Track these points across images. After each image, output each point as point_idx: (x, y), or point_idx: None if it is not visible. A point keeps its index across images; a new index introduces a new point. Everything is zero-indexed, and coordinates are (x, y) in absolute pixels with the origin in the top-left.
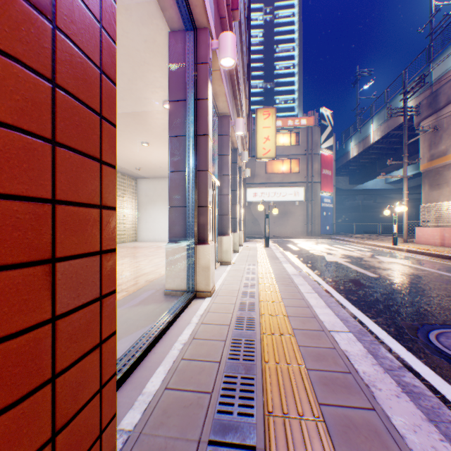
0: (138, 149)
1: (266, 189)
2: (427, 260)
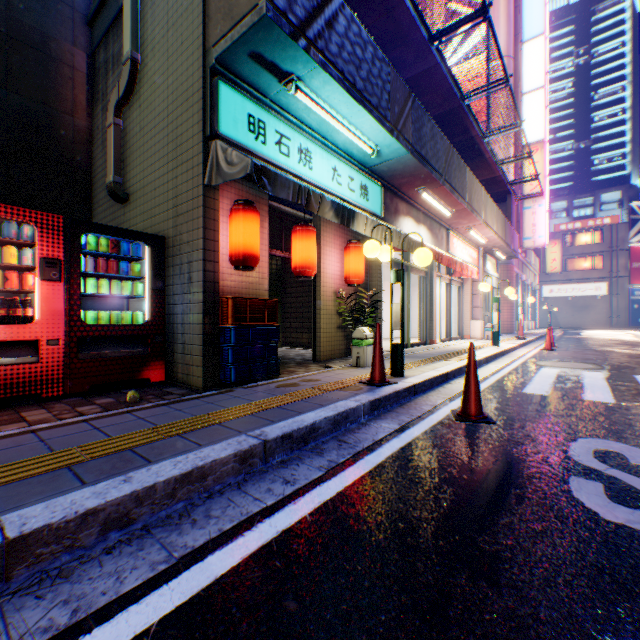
0: None
1: (562, 285)
2: None
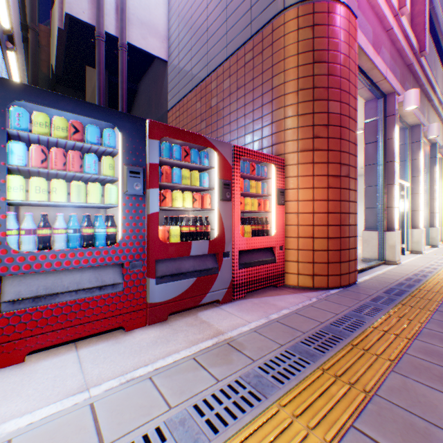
0: None
1: None
2: None
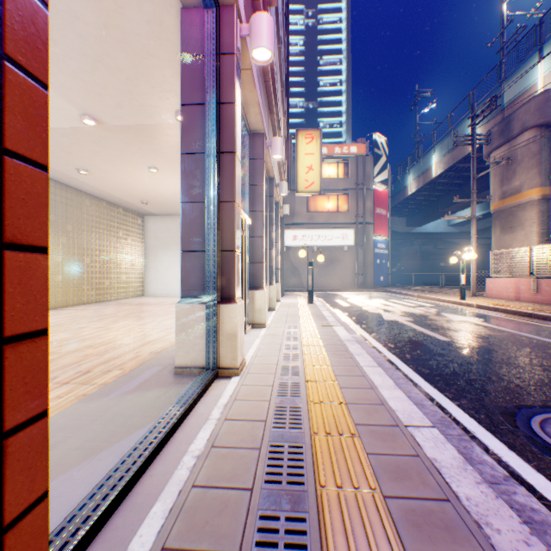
0: (144, 176)
1: (308, 231)
2: (503, 318)
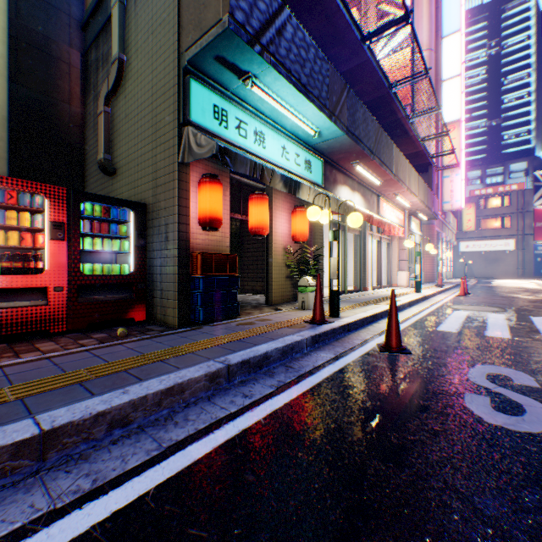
0: None
1: (476, 242)
2: None
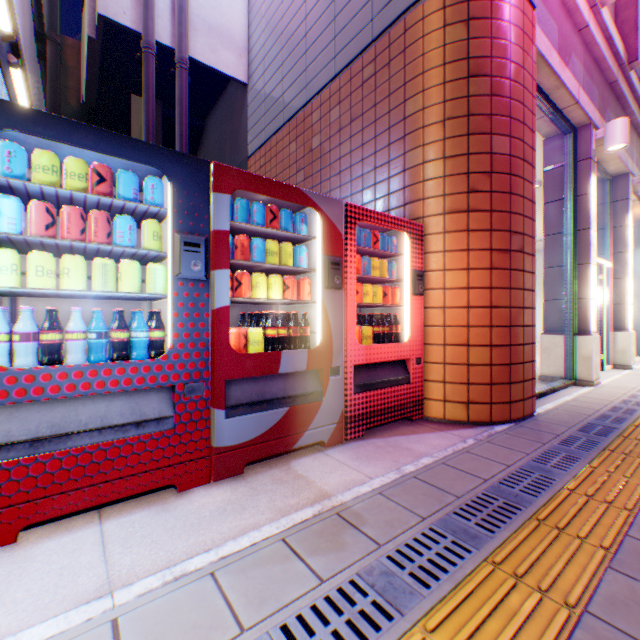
0: None
1: None
2: None
